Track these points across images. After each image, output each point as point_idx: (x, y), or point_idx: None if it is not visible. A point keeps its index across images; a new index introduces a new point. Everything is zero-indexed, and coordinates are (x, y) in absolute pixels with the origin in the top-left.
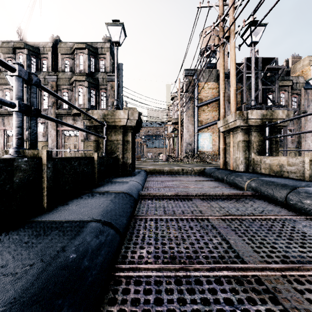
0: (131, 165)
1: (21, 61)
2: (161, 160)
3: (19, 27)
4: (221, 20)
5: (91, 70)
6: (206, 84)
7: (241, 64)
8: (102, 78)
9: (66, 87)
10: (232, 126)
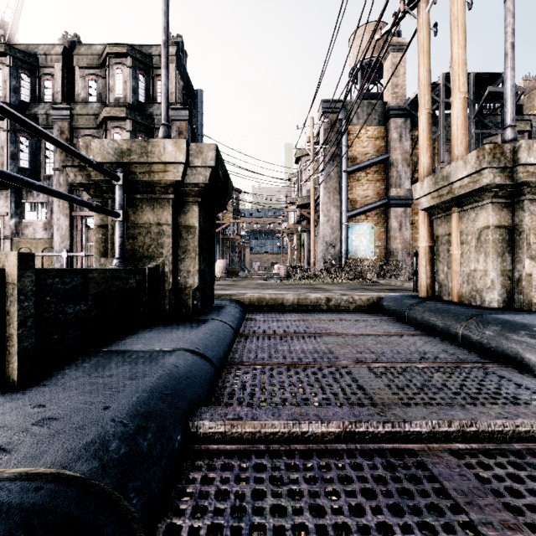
0: (200, 293)
1: (0, 80)
2: (276, 275)
3: (2, 17)
4: None
5: (139, 99)
6: (364, 130)
7: (434, 87)
8: (160, 114)
9: (89, 132)
10: (462, 191)
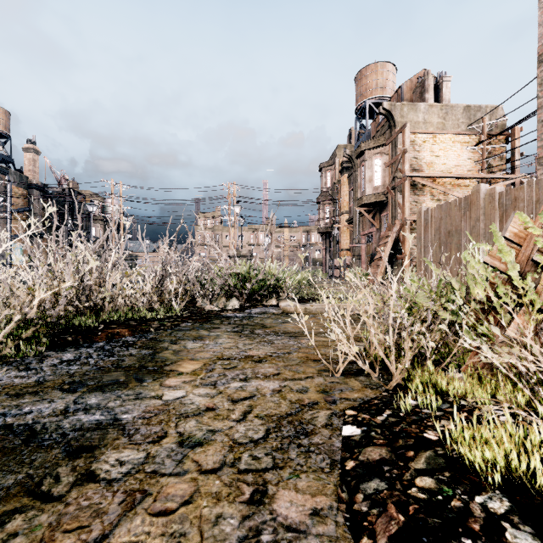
0: None
1: None
2: None
3: None
4: (121, 213)
5: None
6: (18, 189)
7: (64, 191)
8: None
9: None
10: (125, 258)
